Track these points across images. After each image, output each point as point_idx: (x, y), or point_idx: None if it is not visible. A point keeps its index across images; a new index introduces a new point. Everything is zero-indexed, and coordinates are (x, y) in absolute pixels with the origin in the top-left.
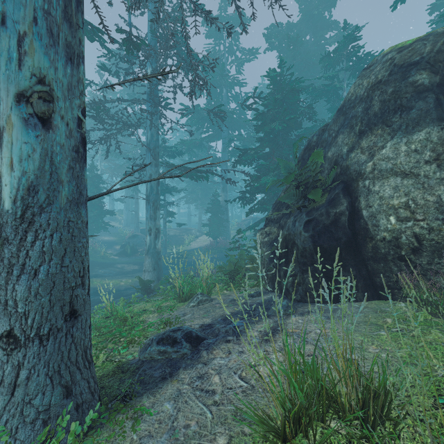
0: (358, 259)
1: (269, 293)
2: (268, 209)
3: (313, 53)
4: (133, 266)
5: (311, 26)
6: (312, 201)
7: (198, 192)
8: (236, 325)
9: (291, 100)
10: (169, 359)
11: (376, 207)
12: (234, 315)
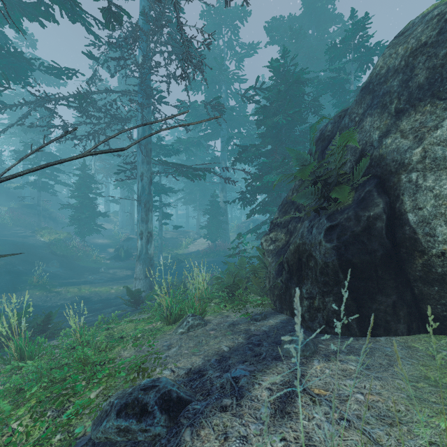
0: (400, 279)
1: (276, 315)
2: (271, 210)
3: (317, 46)
4: (126, 271)
5: (314, 19)
6: (333, 201)
7: (196, 193)
8: (236, 374)
9: (296, 92)
10: (133, 442)
11: (429, 210)
12: (233, 352)
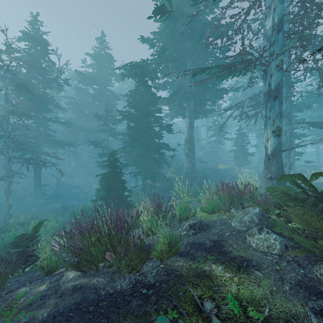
0: None
1: None
2: None
3: None
4: None
5: None
6: None
7: None
8: None
9: None
10: None
11: None
12: None
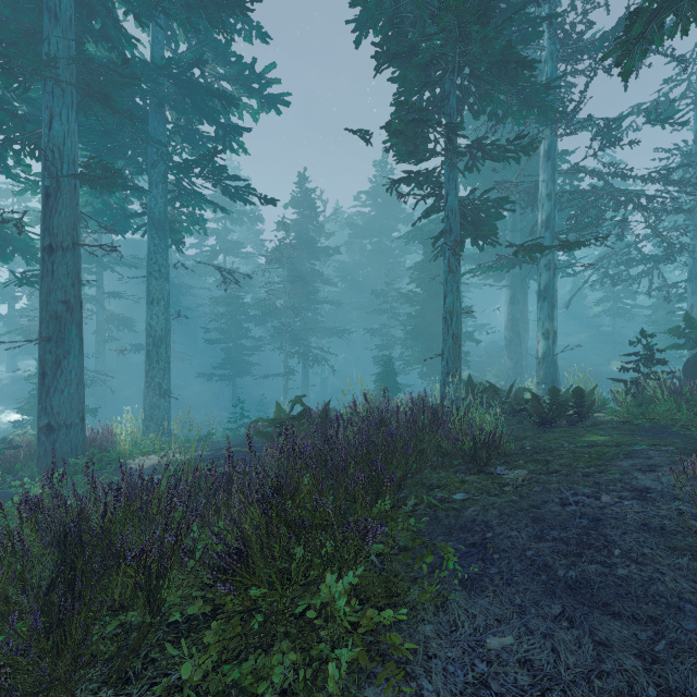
0: None
1: None
2: None
3: None
4: None
5: None
6: None
7: None
8: None
9: None
10: None
11: None
12: None
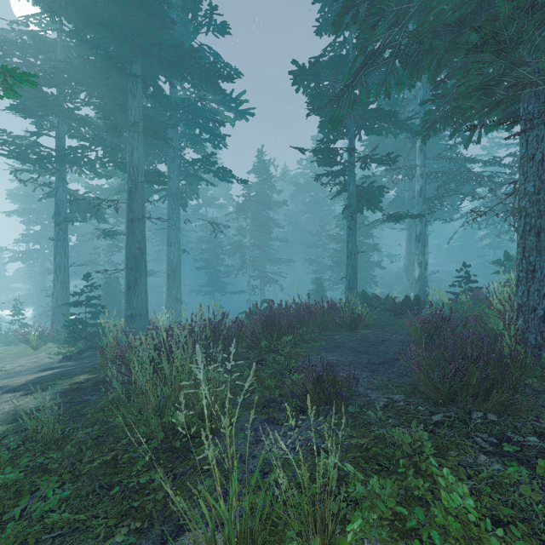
0: None
1: None
2: None
3: None
4: None
5: None
6: None
7: None
8: None
9: None
10: None
11: None
12: None
